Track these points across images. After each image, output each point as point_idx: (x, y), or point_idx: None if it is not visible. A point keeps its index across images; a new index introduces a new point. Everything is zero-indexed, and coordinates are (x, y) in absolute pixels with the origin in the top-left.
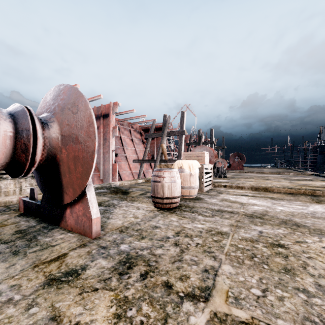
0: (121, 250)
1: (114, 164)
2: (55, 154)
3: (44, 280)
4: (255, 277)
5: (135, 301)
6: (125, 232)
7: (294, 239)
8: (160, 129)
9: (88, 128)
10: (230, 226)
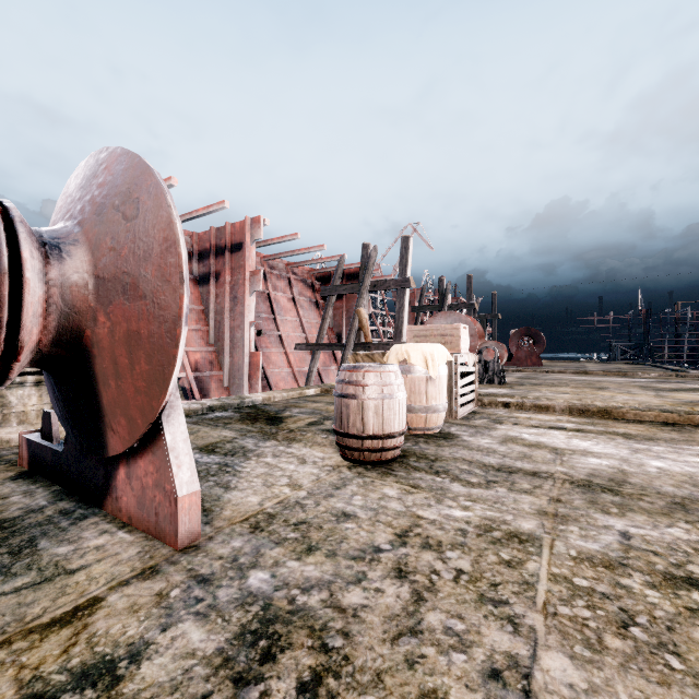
0: (248, 591)
1: (253, 354)
2: (79, 328)
3: None
4: None
5: None
6: (266, 531)
7: None
8: (354, 276)
9: (164, 256)
10: (539, 515)
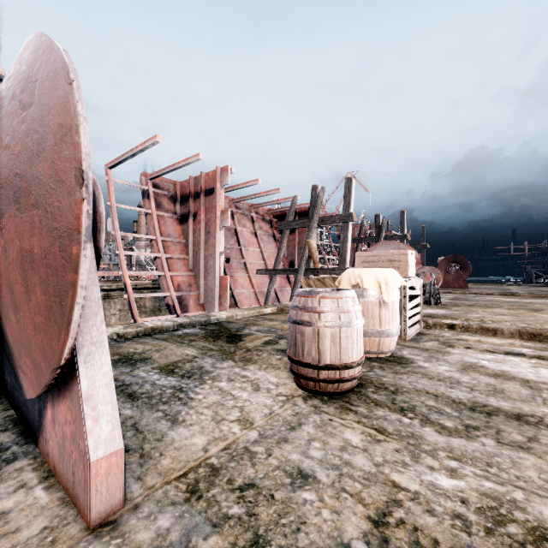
0: None
1: (222, 278)
2: None
3: None
4: None
5: None
6: (203, 500)
7: None
8: (305, 214)
9: (58, 148)
10: None
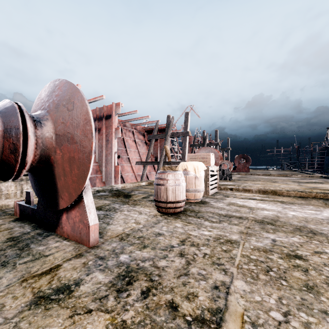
0: (120, 261)
1: (116, 166)
2: (48, 155)
3: (31, 298)
4: (273, 296)
5: (134, 327)
6: (126, 240)
7: (312, 249)
8: (163, 130)
9: (85, 126)
10: (240, 233)
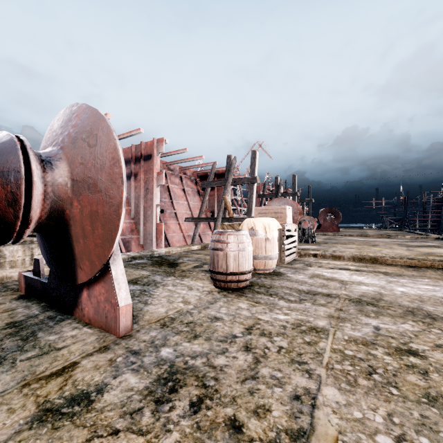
0: (161, 358)
1: (158, 224)
2: (62, 209)
3: (34, 412)
4: (380, 411)
5: None
6: (170, 327)
7: (432, 341)
8: (222, 175)
9: (112, 168)
10: (329, 317)
